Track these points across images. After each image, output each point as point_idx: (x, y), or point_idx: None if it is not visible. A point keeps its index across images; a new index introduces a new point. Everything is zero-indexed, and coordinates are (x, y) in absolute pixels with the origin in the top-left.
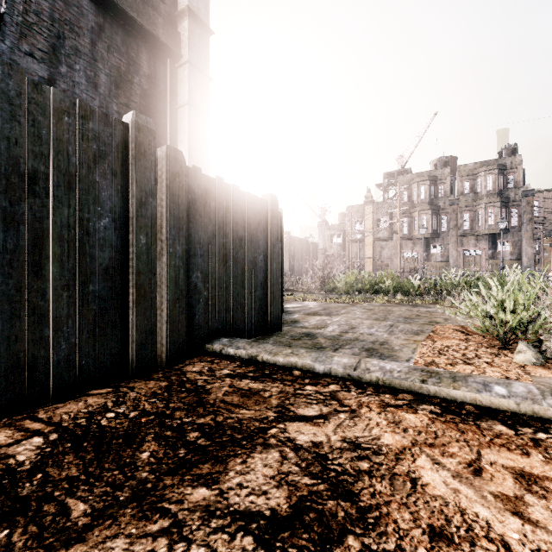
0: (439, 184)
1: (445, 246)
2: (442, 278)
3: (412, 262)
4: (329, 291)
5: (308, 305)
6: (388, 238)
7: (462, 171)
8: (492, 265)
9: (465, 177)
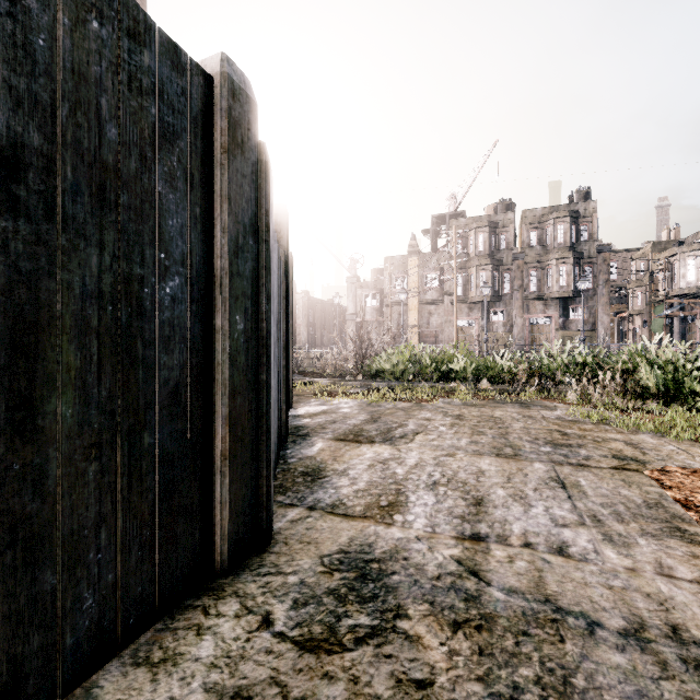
0: (501, 232)
1: (508, 312)
2: (543, 354)
3: (468, 333)
4: (369, 377)
5: (339, 408)
6: (438, 301)
7: (528, 217)
8: (564, 337)
9: (531, 225)
